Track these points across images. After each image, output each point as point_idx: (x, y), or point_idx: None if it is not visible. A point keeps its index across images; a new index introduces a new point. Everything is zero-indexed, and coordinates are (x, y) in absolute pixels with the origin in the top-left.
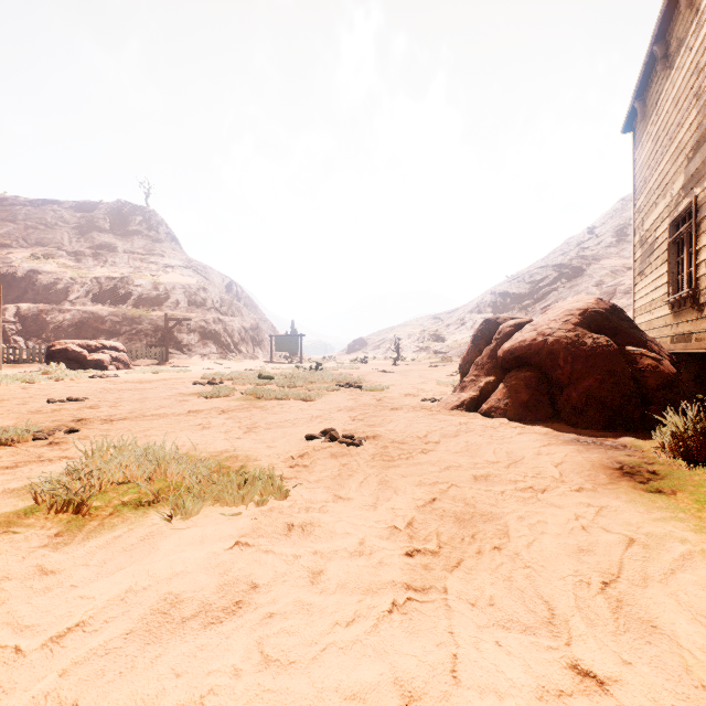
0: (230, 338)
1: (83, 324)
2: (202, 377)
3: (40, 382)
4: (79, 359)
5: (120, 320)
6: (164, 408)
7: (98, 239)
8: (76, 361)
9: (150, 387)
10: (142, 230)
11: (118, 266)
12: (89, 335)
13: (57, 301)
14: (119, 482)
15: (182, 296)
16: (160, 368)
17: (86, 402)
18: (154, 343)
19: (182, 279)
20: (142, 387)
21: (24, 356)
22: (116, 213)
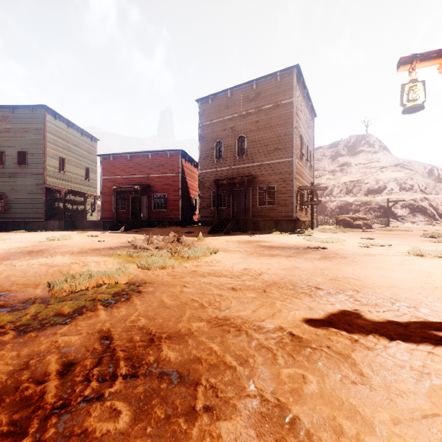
0: (434, 210)
1: (341, 207)
2: (423, 234)
3: (347, 232)
4: (349, 223)
5: (359, 203)
6: (416, 244)
7: (341, 161)
8: (348, 224)
9: (396, 237)
10: (364, 148)
11: (353, 174)
12: (344, 212)
13: (327, 197)
14: (427, 254)
15: (394, 185)
16: (391, 229)
17: (376, 239)
18: (379, 215)
19: (393, 174)
20: (392, 236)
21: (319, 222)
22: (349, 144)
